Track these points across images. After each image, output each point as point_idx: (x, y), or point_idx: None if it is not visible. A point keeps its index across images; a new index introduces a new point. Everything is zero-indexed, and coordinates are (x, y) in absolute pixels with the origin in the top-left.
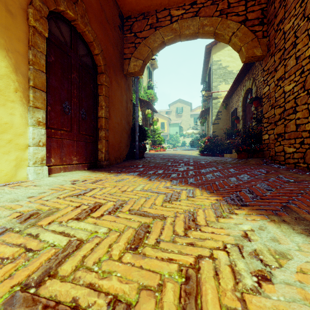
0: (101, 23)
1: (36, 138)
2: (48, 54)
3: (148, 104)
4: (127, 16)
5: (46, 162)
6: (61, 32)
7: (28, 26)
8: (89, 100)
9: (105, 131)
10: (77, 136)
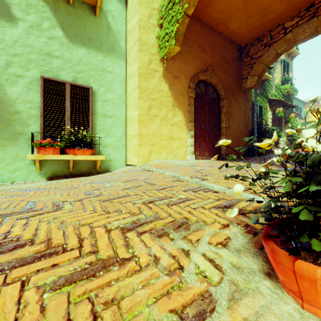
0: (223, 67)
1: (191, 143)
2: (194, 104)
3: (279, 102)
4: (245, 45)
5: (194, 154)
6: (200, 89)
7: (188, 97)
8: (214, 118)
9: (225, 136)
10: (208, 141)
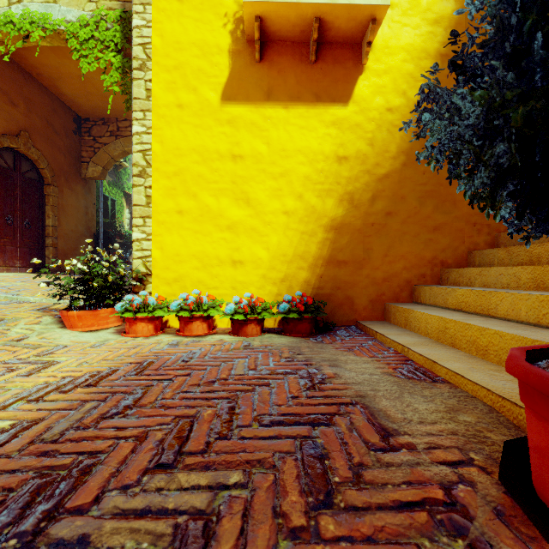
0: (49, 138)
1: None
2: None
3: None
4: (86, 118)
5: None
6: (4, 160)
7: None
8: (34, 210)
9: (53, 239)
10: (21, 243)
